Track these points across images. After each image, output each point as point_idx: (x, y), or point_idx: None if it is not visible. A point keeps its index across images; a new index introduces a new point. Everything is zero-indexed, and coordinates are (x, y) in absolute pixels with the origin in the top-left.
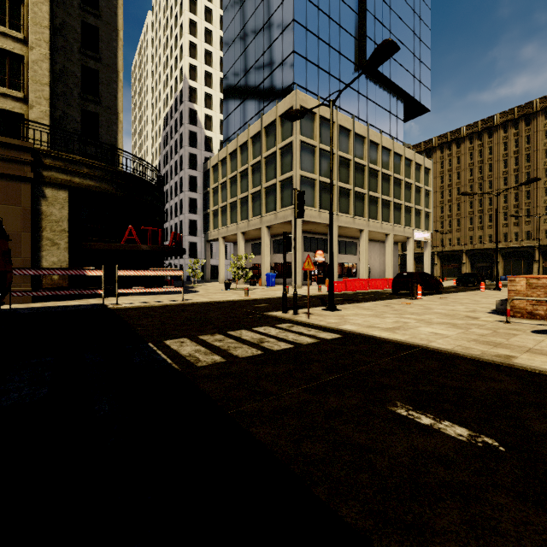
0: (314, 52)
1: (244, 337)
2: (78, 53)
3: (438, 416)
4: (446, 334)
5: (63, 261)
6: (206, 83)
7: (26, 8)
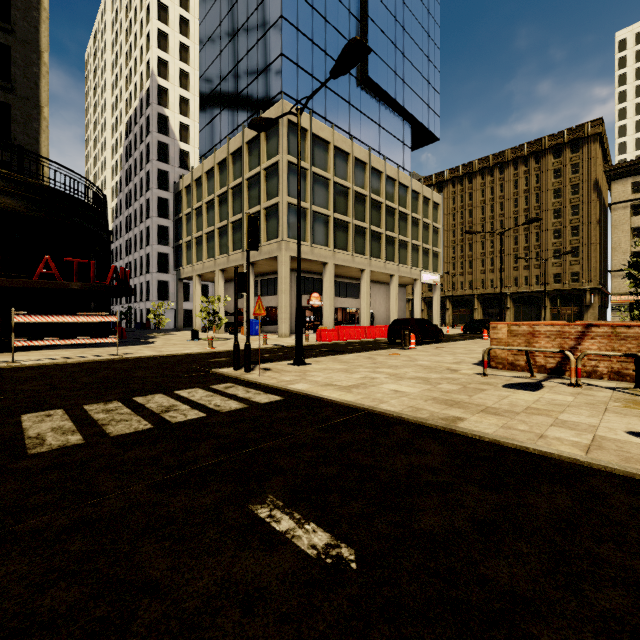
0: (307, 58)
1: (150, 404)
2: None
3: (307, 516)
4: (408, 392)
5: None
6: (181, 84)
7: None
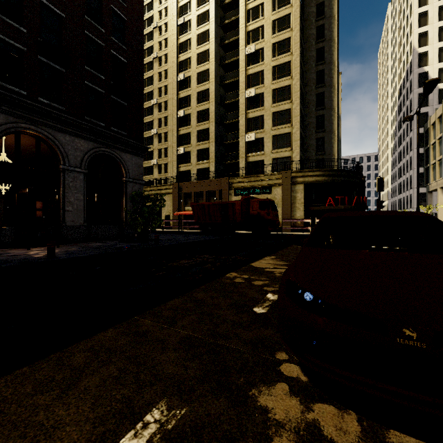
0: None
1: None
2: (314, 111)
3: None
4: None
5: (301, 215)
6: (440, 38)
7: (292, 112)
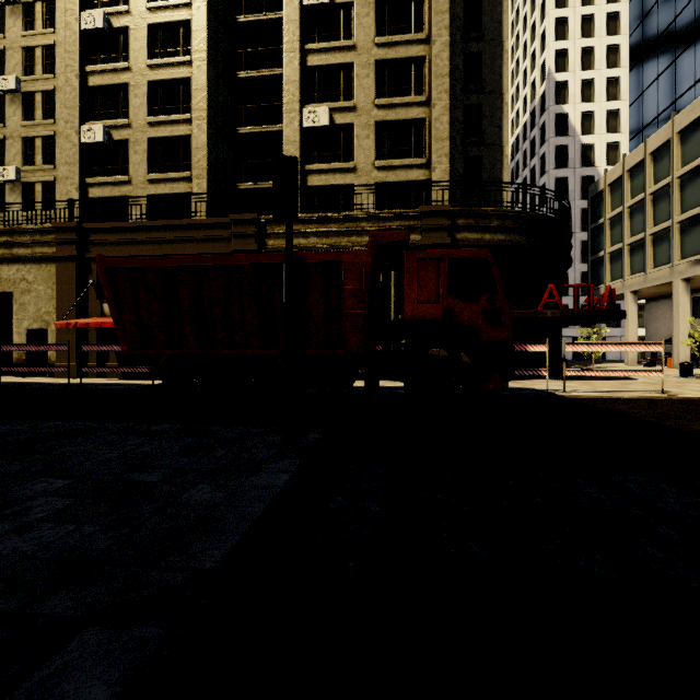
0: None
1: None
2: (460, 94)
3: None
4: None
5: None
6: (582, 66)
7: (428, 66)
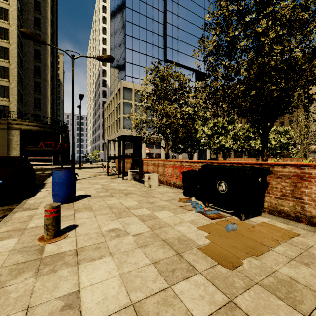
0: (137, 60)
1: None
2: (32, 77)
3: None
4: None
5: (18, 154)
6: None
7: (10, 71)
